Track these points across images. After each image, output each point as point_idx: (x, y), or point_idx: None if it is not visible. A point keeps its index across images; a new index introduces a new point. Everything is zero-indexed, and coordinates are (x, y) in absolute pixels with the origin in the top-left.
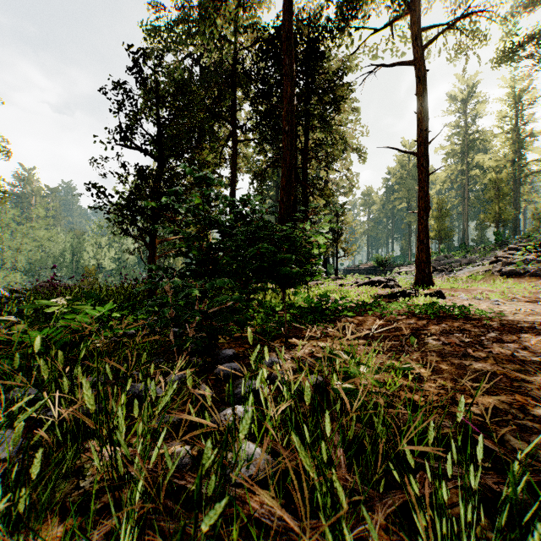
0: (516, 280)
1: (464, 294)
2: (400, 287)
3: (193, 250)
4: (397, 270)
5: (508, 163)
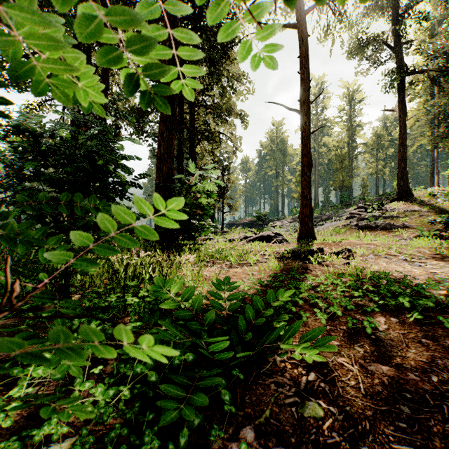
0: (371, 233)
1: (366, 251)
2: (287, 242)
3: None
4: (272, 225)
5: (346, 144)
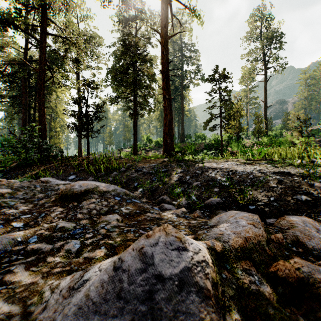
0: None
1: None
2: None
3: (3, 146)
4: None
5: None
